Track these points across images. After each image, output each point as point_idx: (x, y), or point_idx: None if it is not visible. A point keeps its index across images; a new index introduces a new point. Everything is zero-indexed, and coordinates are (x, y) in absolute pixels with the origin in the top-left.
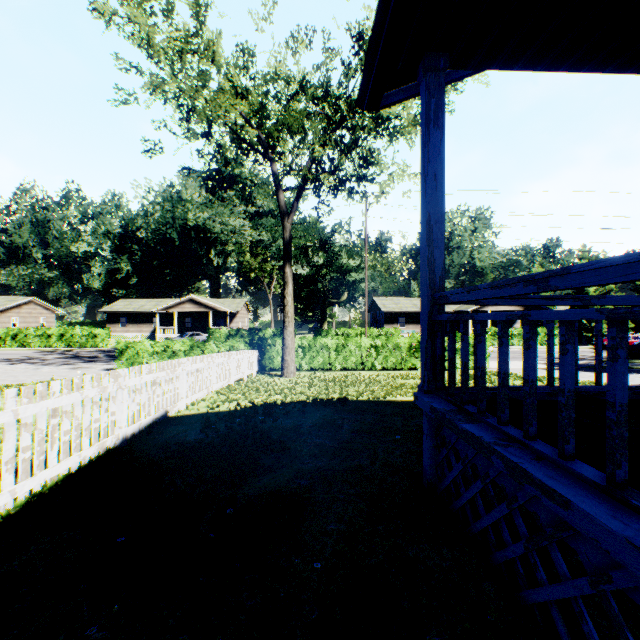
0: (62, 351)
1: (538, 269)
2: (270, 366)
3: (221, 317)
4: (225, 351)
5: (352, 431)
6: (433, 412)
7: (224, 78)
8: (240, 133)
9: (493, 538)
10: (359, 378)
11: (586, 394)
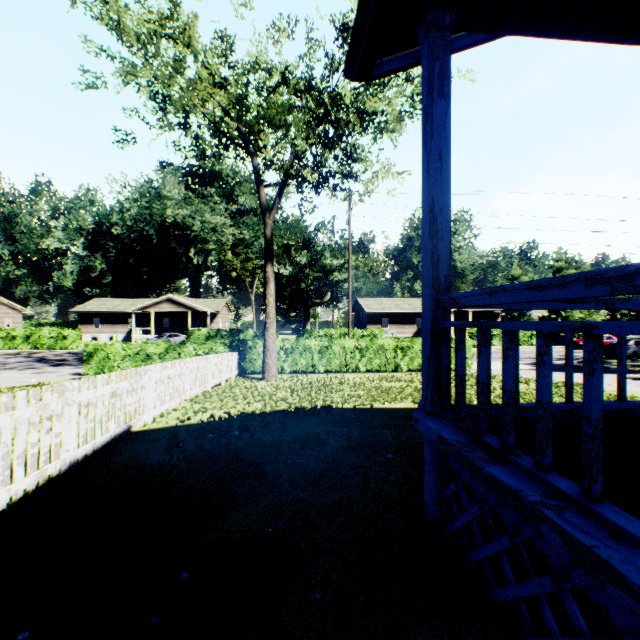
0: (27, 354)
1: (517, 270)
2: (251, 369)
3: (201, 317)
4: (203, 354)
5: (338, 448)
6: (442, 443)
7: (202, 66)
8: (219, 126)
9: (527, 615)
10: (343, 381)
11: (609, 412)
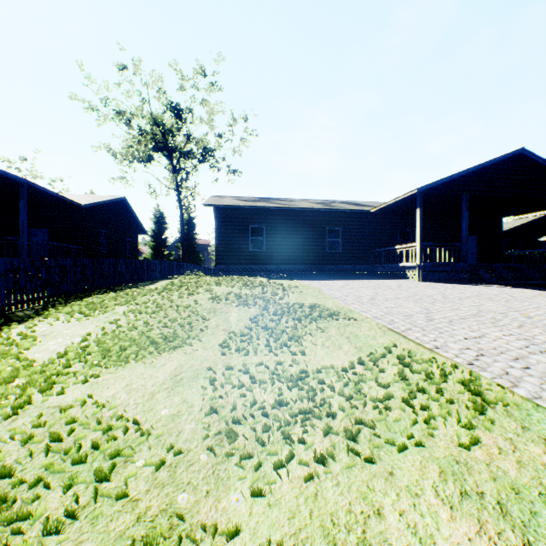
0: None
1: None
2: None
3: None
4: None
5: None
6: None
7: None
8: None
9: None
10: None
11: None
